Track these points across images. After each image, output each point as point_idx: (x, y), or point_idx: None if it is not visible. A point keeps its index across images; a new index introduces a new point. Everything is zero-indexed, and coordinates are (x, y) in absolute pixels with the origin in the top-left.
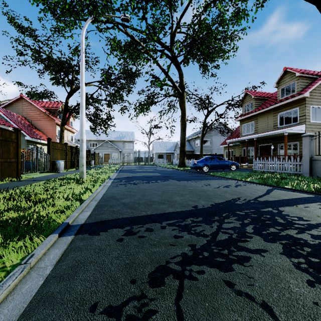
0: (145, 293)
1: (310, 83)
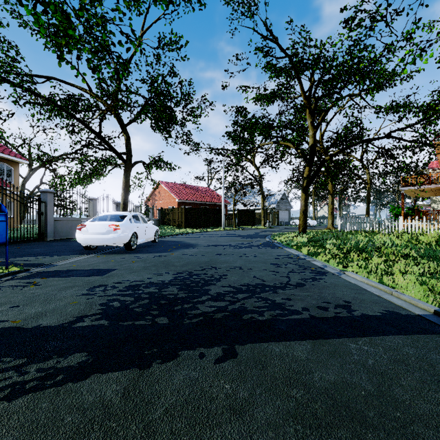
0: (305, 282)
1: None
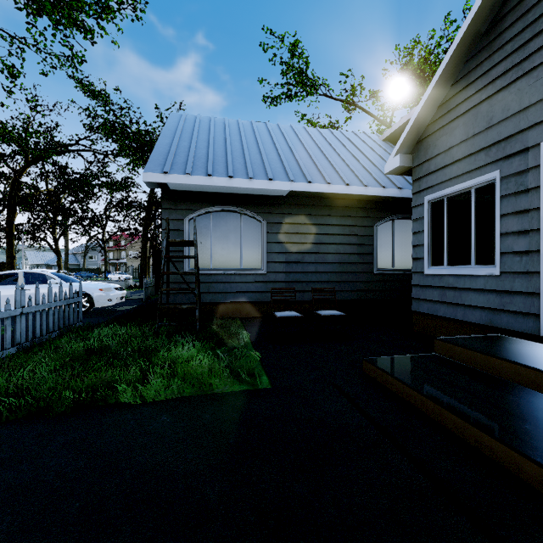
0: None
1: (131, 241)
